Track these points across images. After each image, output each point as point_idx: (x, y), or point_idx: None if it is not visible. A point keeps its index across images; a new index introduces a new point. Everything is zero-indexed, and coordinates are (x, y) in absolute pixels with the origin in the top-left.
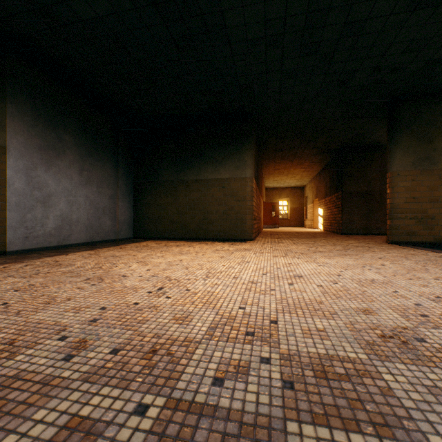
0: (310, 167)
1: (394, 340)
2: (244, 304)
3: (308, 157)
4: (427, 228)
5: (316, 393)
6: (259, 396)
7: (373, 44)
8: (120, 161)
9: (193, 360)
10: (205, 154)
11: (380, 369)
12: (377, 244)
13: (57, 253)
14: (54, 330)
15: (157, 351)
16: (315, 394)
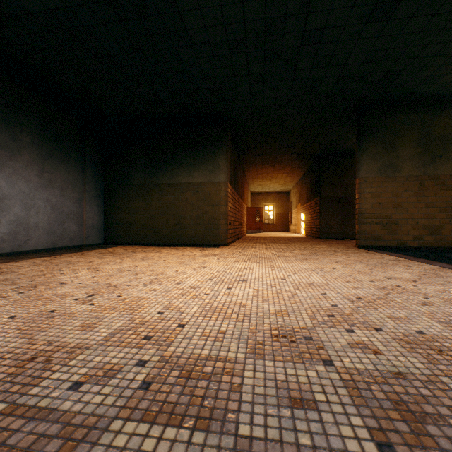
0: (292, 172)
1: (284, 339)
2: (167, 309)
3: (289, 162)
4: (392, 233)
5: (167, 392)
6: (108, 397)
7: (333, 53)
8: (88, 163)
9: (68, 366)
10: (178, 157)
11: (248, 367)
12: (345, 249)
13: (7, 260)
14: None
15: (36, 358)
16: (166, 393)
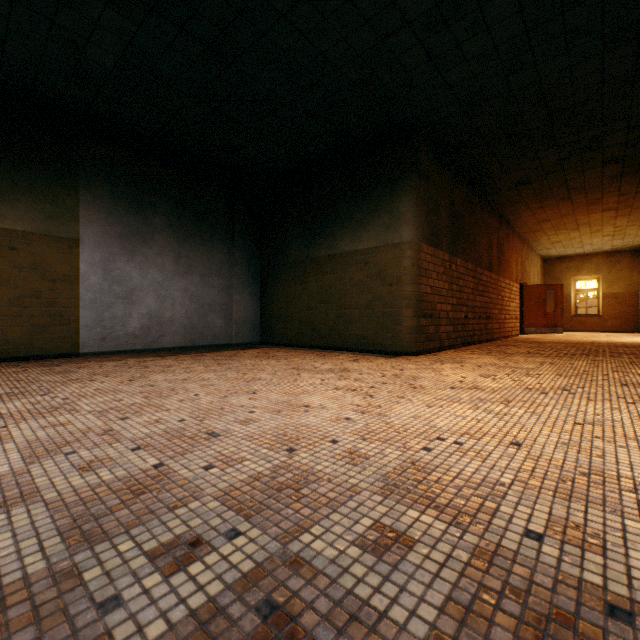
0: (626, 205)
1: None
2: None
3: (605, 185)
4: None
5: None
6: None
7: None
8: (237, 241)
9: None
10: (341, 213)
11: None
12: None
13: (119, 358)
14: None
15: None
16: None
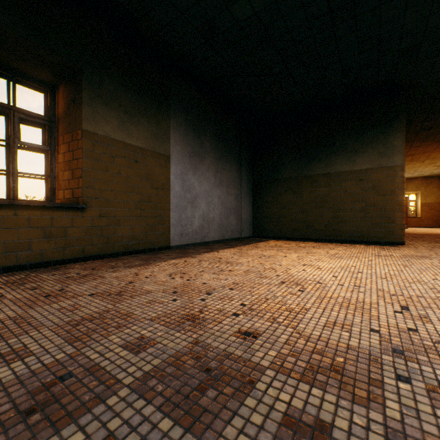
0: None
1: None
2: None
3: None
4: None
5: None
6: None
7: None
8: (242, 162)
9: None
10: (335, 144)
11: None
12: None
13: (207, 250)
14: (362, 358)
15: None
16: None
